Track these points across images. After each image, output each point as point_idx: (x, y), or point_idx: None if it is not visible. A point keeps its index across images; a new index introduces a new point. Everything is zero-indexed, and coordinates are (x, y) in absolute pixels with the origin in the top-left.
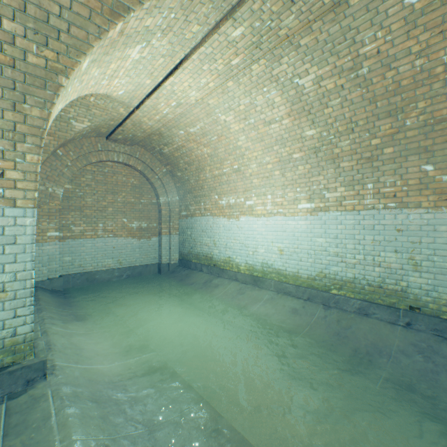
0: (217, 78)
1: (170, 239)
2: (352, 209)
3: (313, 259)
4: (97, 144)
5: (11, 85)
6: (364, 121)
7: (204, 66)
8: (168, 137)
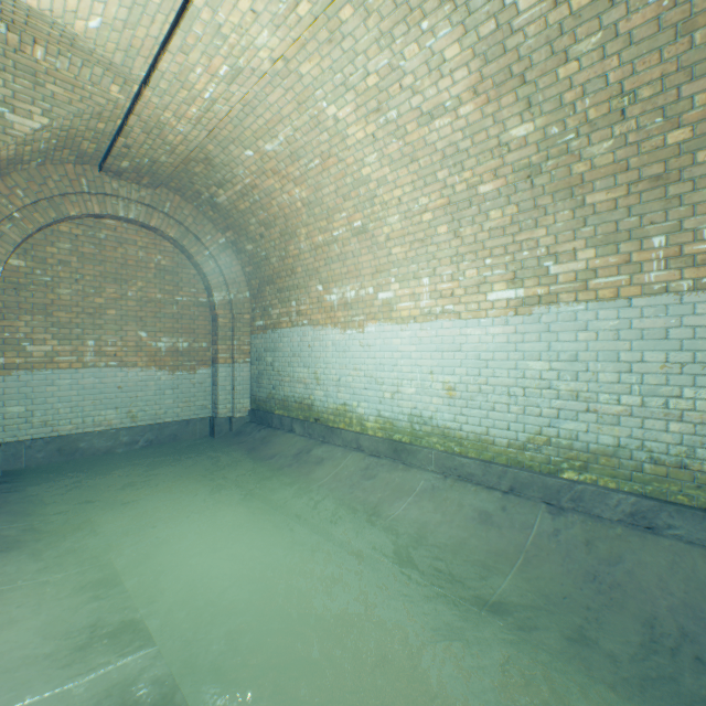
0: None
1: (234, 371)
2: (613, 296)
3: (520, 406)
4: (79, 178)
5: None
6: (655, 88)
7: None
8: (224, 168)
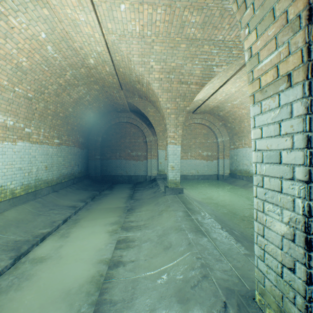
0: (244, 82)
1: (224, 161)
2: None
3: None
4: (188, 116)
5: (176, 113)
6: None
7: (237, 80)
8: (222, 108)
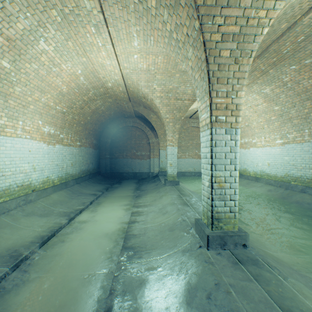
0: None
1: None
2: (299, 142)
3: (282, 167)
4: (186, 121)
5: (173, 122)
6: (298, 102)
7: None
8: None
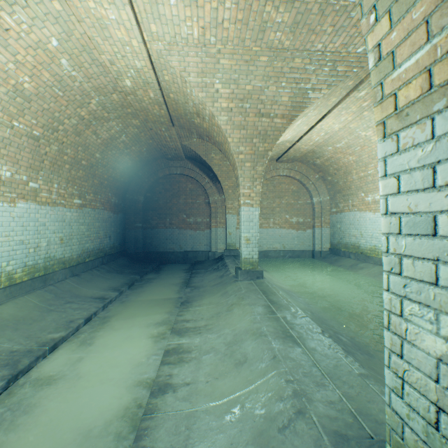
0: (353, 115)
1: (321, 231)
2: None
3: None
4: (270, 166)
5: (253, 161)
6: None
7: (342, 112)
8: (319, 153)
